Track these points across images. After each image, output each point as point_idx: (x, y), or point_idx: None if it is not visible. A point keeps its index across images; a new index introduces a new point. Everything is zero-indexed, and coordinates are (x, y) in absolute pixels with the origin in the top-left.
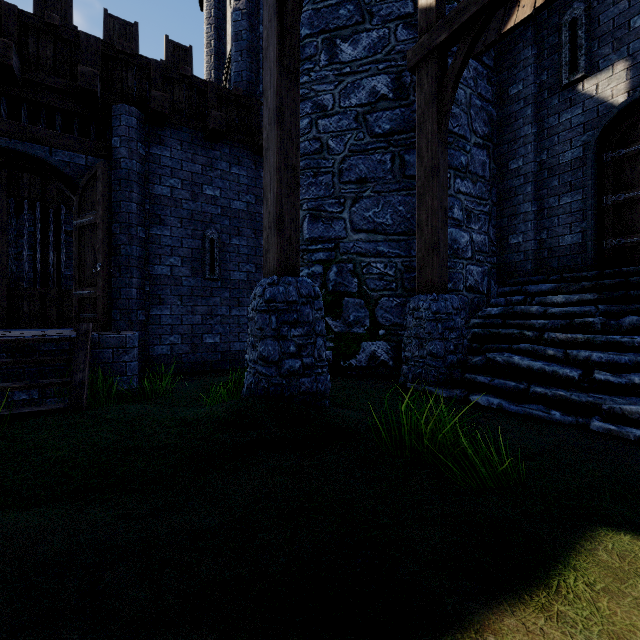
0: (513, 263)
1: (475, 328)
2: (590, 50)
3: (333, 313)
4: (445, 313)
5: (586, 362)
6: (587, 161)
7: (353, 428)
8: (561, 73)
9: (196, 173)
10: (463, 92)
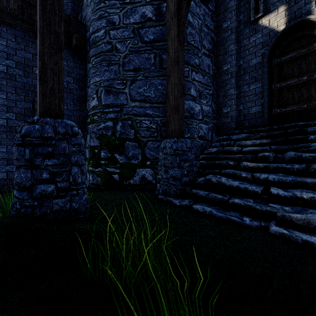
0: (225, 123)
1: (202, 160)
2: (265, 0)
3: (119, 151)
4: (181, 150)
5: (265, 181)
6: (264, 64)
7: (78, 246)
8: (250, 14)
9: (28, 58)
10: (197, 21)
